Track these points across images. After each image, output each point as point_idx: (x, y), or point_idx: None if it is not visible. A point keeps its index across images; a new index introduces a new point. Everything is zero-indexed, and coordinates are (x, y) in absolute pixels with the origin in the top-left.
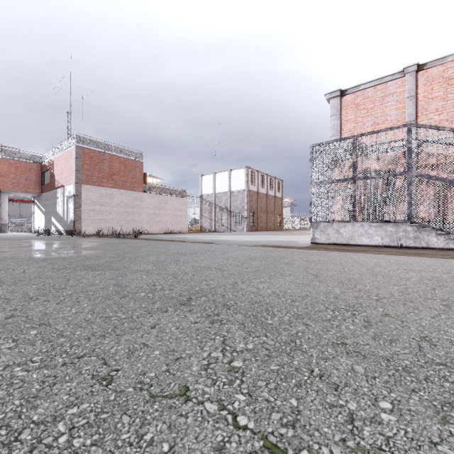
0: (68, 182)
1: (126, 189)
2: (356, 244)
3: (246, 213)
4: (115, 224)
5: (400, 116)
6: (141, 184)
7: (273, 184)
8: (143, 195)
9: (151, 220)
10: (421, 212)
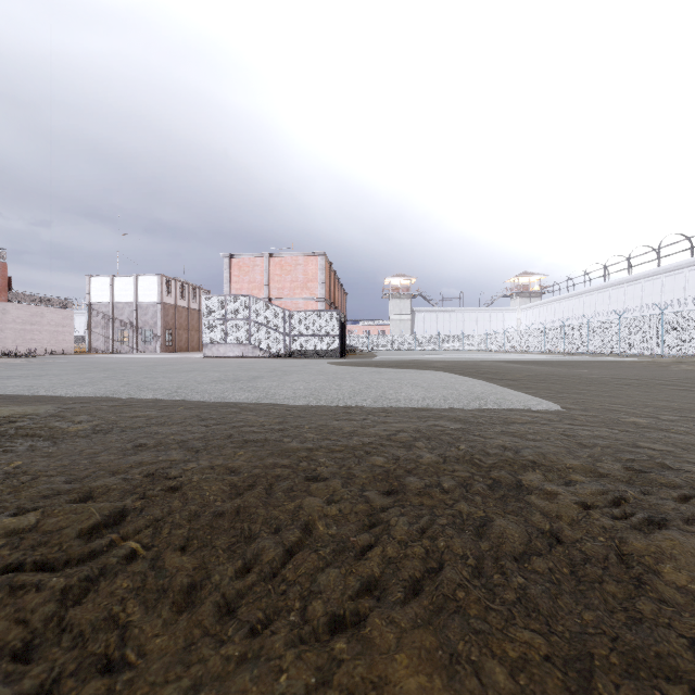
0: None
1: None
2: (227, 356)
3: (160, 331)
4: None
5: (262, 280)
6: (4, 291)
7: (197, 296)
8: (7, 305)
9: (19, 339)
10: (255, 339)
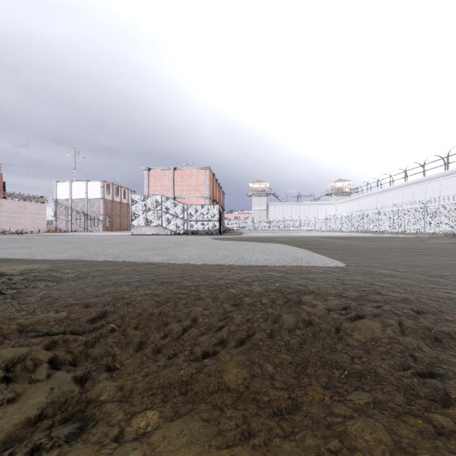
0: None
1: None
2: (147, 234)
3: (102, 217)
4: None
5: (169, 185)
6: (0, 191)
7: (127, 194)
8: (3, 201)
9: (10, 222)
10: (164, 223)
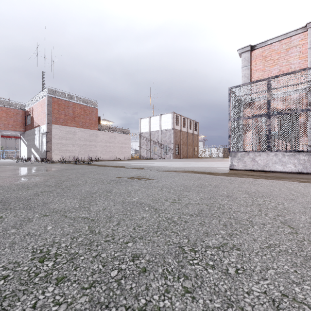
0: (42, 123)
1: (85, 127)
2: (270, 170)
3: (172, 146)
4: (77, 153)
5: (303, 64)
6: (96, 124)
7: (191, 125)
8: (98, 132)
9: (103, 151)
10: None
